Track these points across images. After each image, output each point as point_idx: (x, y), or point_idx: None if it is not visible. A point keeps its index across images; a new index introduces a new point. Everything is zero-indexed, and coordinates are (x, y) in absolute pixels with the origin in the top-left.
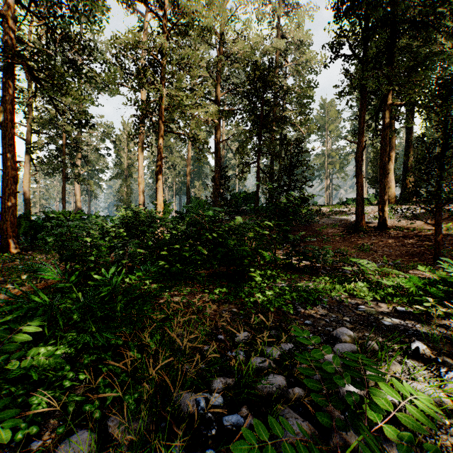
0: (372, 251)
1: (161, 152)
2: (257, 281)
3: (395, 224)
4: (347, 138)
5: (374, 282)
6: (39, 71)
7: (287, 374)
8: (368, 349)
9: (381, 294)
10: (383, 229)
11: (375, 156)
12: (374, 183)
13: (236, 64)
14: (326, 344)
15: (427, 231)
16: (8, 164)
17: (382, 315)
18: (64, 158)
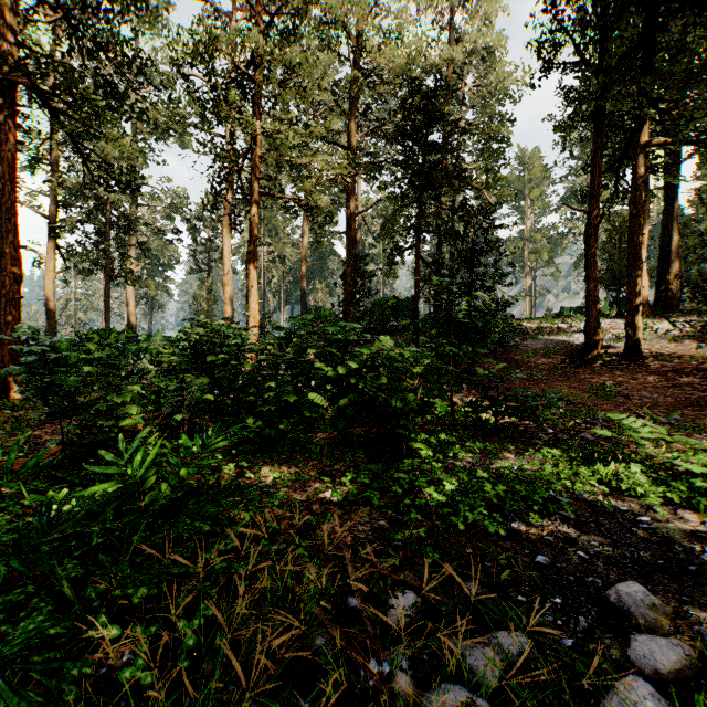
0: (621, 397)
1: (255, 229)
2: (425, 457)
3: (654, 349)
4: (560, 210)
5: (654, 462)
6: (53, 94)
7: None
8: None
9: (677, 491)
10: (634, 358)
11: (611, 238)
12: (609, 282)
13: (380, 87)
14: (603, 631)
15: None
16: (6, 251)
17: (697, 542)
18: (108, 245)
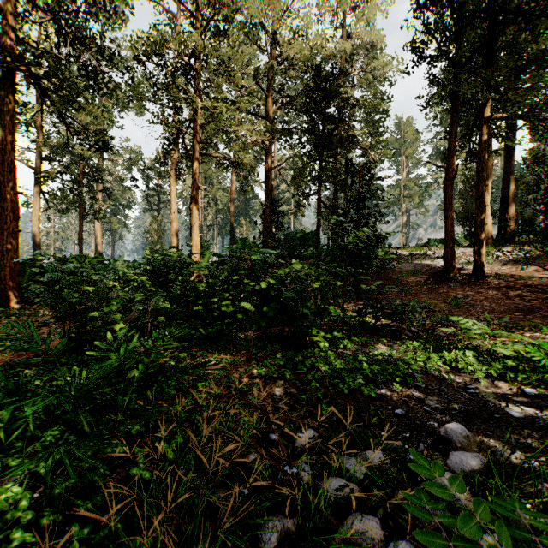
0: (468, 306)
1: (197, 180)
2: (323, 347)
3: (495, 270)
4: (428, 165)
5: (483, 349)
6: (44, 78)
7: (382, 513)
8: (500, 461)
9: (496, 368)
10: (479, 277)
11: (465, 186)
12: (463, 220)
13: (291, 71)
14: (433, 451)
15: (539, 280)
16: (7, 196)
17: (505, 400)
18: (81, 190)
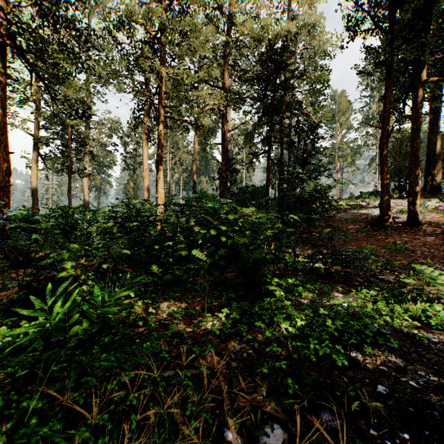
0: (408, 251)
1: (161, 140)
2: (279, 297)
3: (427, 219)
4: (359, 130)
5: None
6: (29, 52)
7: None
8: None
9: None
10: (414, 225)
11: (394, 146)
12: (392, 175)
13: (243, 49)
14: None
15: None
16: (0, 155)
17: None
18: (70, 153)
